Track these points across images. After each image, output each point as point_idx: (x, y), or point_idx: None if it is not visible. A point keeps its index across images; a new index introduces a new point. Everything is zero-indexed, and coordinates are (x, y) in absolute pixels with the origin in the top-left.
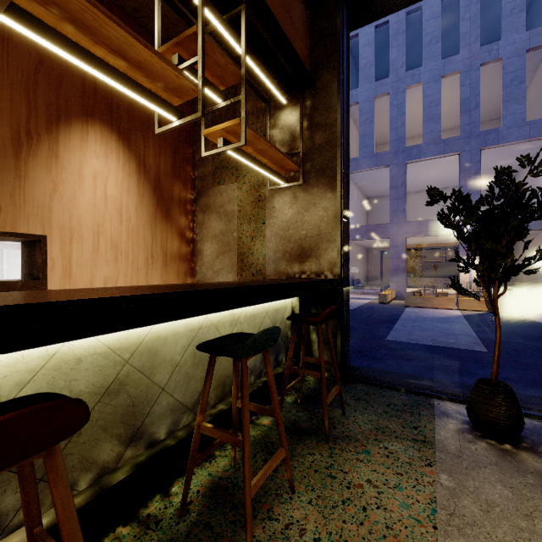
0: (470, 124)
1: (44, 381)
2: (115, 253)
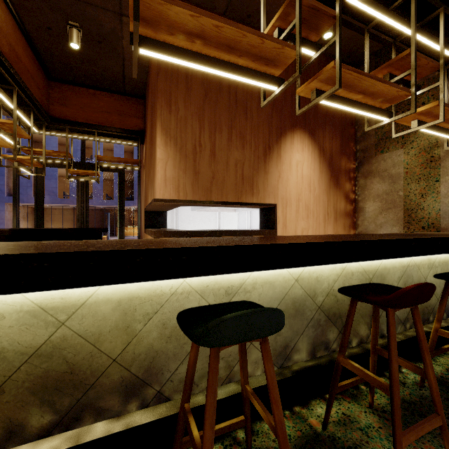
0: None
1: (341, 281)
2: (307, 213)
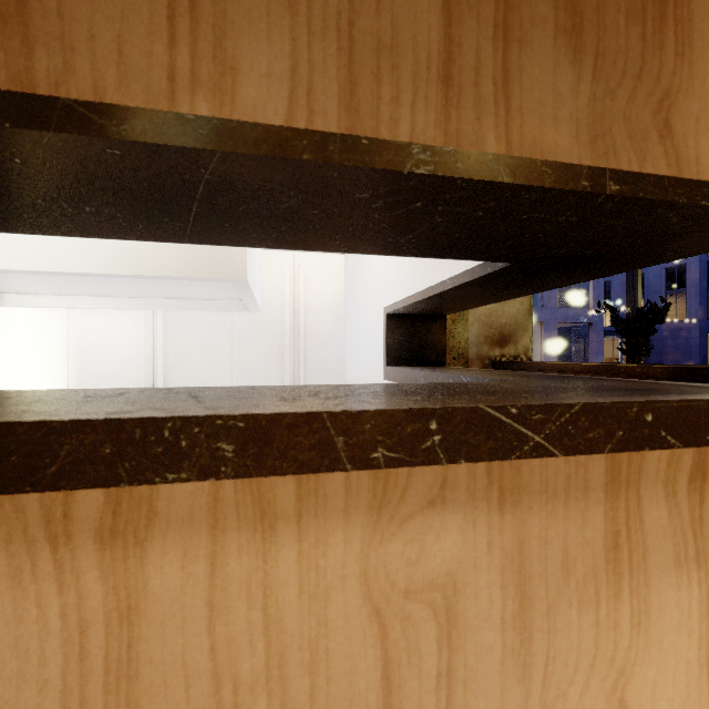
0: None
1: None
2: None
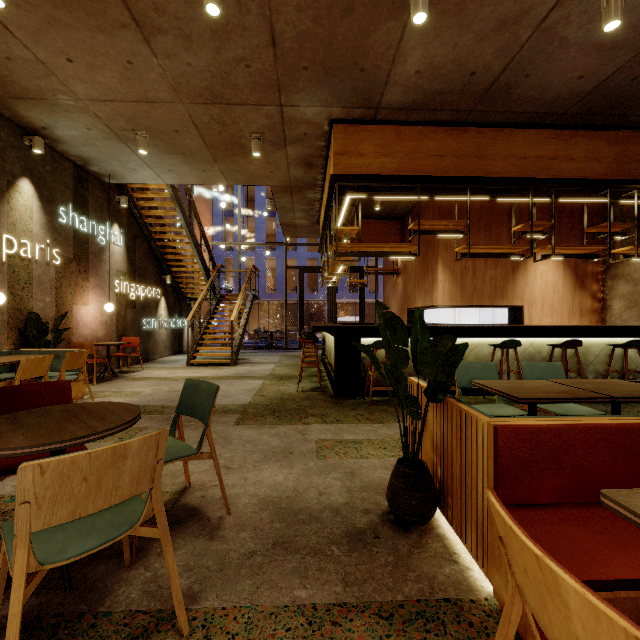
0: None
1: (557, 348)
2: (551, 311)
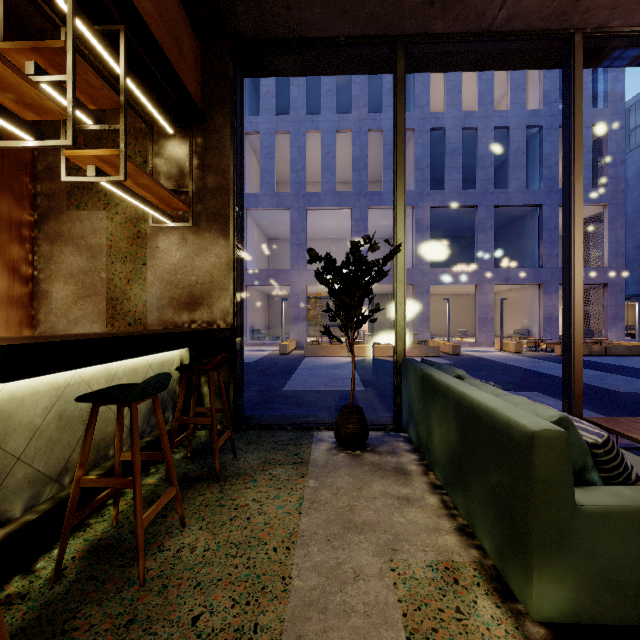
0: (360, 182)
1: None
2: None
